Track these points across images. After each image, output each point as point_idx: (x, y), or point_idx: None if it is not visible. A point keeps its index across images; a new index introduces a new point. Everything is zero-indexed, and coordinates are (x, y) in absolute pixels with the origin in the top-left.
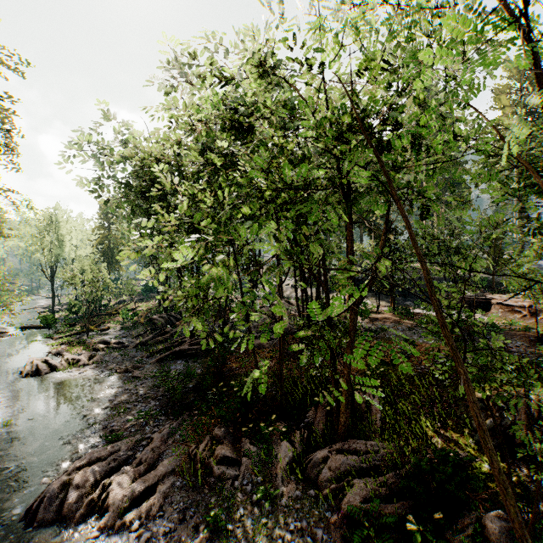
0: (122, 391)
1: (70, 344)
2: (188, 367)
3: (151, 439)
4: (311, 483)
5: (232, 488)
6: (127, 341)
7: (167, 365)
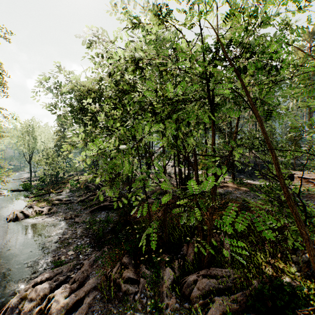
0: (67, 231)
1: (39, 201)
2: (108, 216)
3: (82, 264)
4: (186, 297)
5: (134, 300)
6: (73, 199)
7: (95, 214)
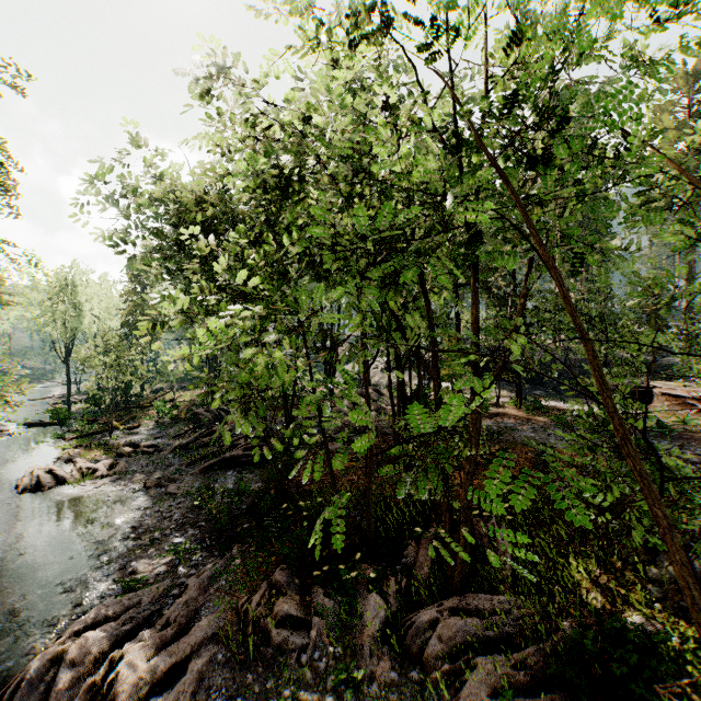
0: (151, 514)
1: (87, 448)
2: (242, 481)
3: (185, 587)
4: (413, 659)
5: (298, 664)
6: (162, 443)
7: (213, 477)
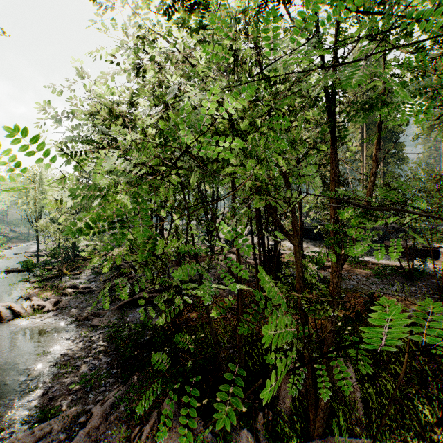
0: (77, 343)
1: (43, 289)
2: (145, 317)
3: (91, 414)
4: None
5: None
6: (95, 285)
7: (126, 313)
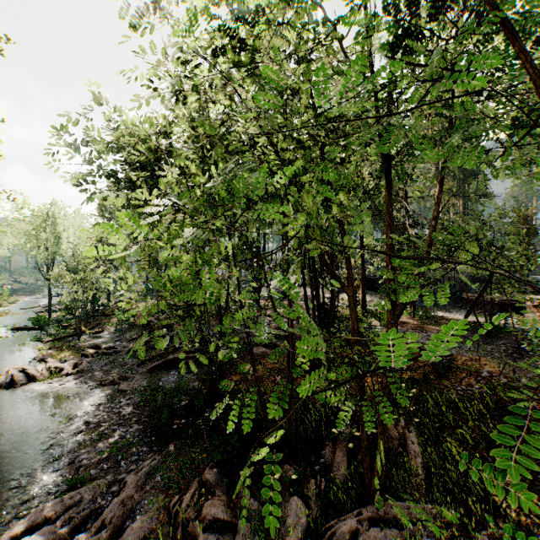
0: (103, 409)
1: (59, 349)
2: (181, 380)
3: (124, 483)
4: None
5: None
6: (120, 345)
7: (158, 376)
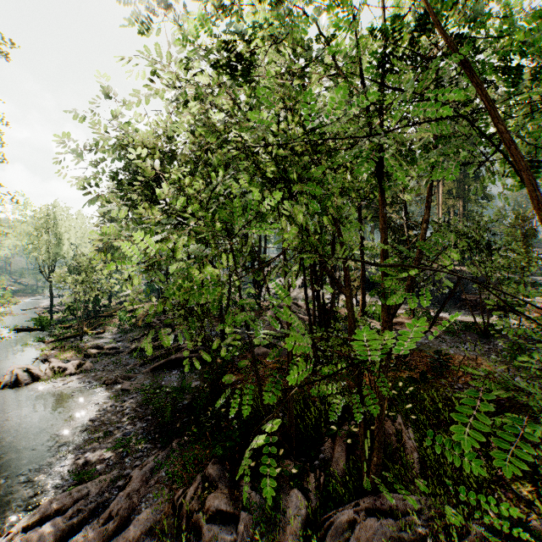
0: (107, 408)
1: (61, 349)
2: (183, 380)
3: (130, 478)
4: None
5: None
6: (122, 346)
7: (161, 375)
